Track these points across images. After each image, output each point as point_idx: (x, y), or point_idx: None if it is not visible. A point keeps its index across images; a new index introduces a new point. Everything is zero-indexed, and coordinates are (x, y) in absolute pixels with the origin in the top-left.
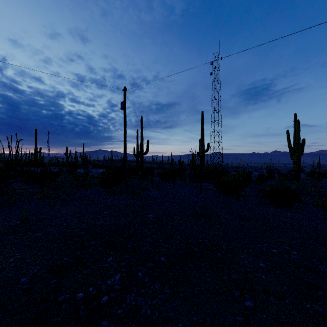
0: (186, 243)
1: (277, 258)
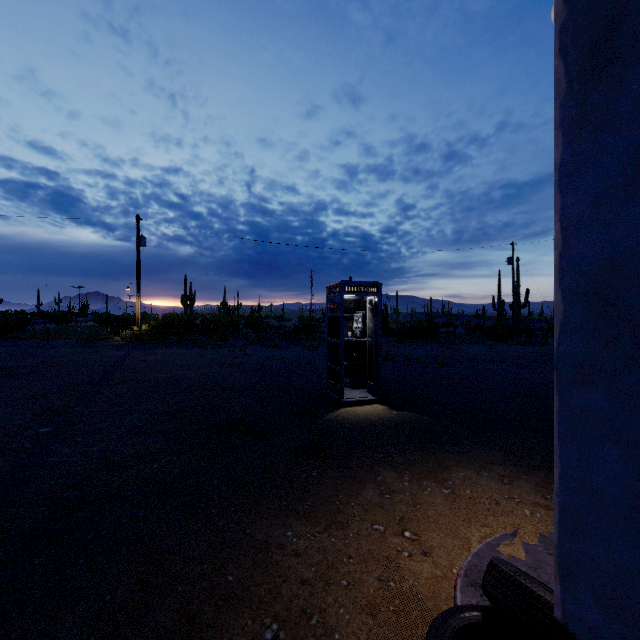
0: None
1: None
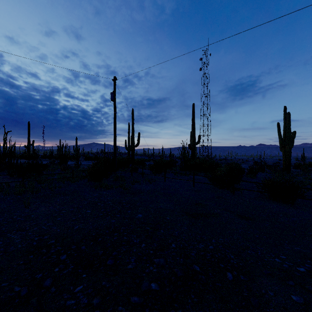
0: (183, 257)
1: (310, 283)
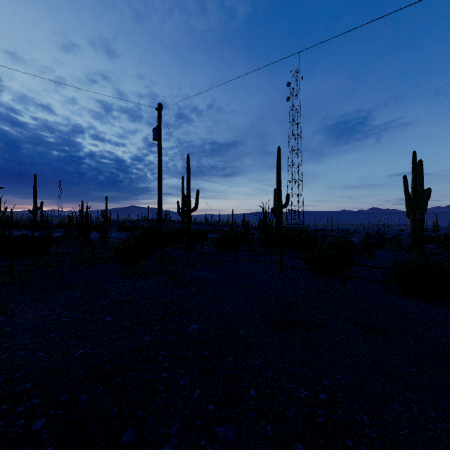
0: (273, 422)
1: None
